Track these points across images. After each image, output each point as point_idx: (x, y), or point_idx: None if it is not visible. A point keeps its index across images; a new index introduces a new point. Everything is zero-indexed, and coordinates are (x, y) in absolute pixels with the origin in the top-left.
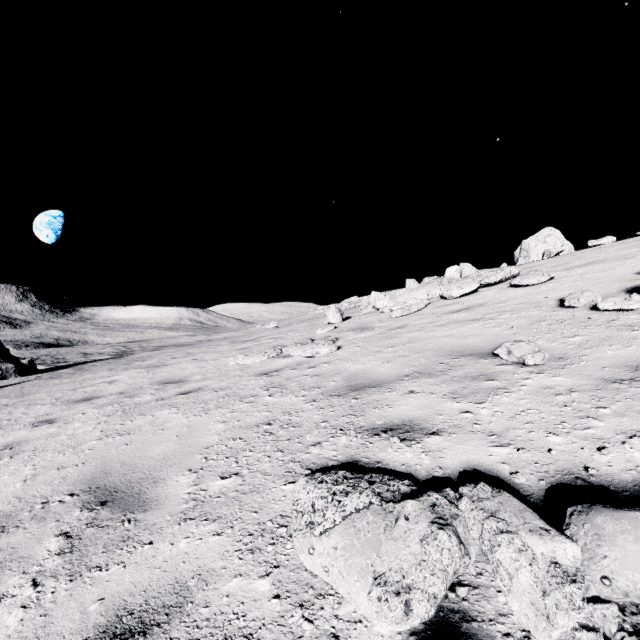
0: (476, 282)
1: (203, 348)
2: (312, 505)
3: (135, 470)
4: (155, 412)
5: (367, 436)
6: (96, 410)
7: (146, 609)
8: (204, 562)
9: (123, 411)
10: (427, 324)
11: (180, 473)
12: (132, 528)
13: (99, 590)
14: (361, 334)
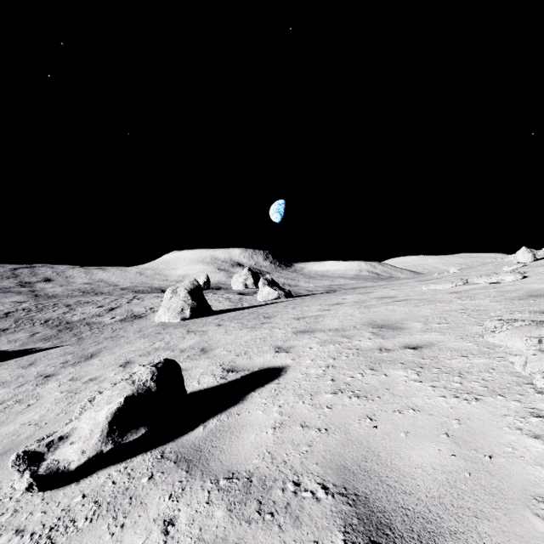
0: None
1: (394, 285)
2: (494, 326)
3: (389, 321)
4: (384, 307)
5: (538, 314)
6: (347, 307)
7: (418, 345)
8: (438, 339)
9: (364, 307)
10: None
11: (414, 322)
12: (399, 332)
13: (396, 341)
14: None
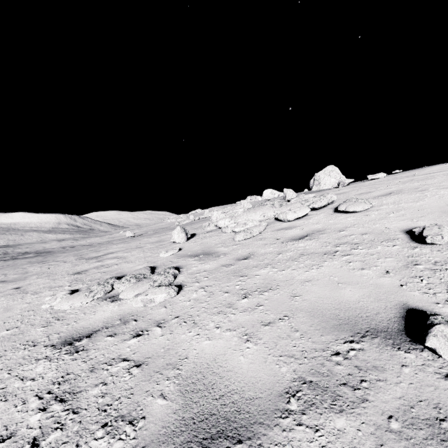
0: (305, 206)
1: (45, 265)
2: None
3: None
4: None
5: None
6: None
7: None
8: None
9: None
10: (276, 254)
11: None
12: None
13: None
14: (206, 263)
